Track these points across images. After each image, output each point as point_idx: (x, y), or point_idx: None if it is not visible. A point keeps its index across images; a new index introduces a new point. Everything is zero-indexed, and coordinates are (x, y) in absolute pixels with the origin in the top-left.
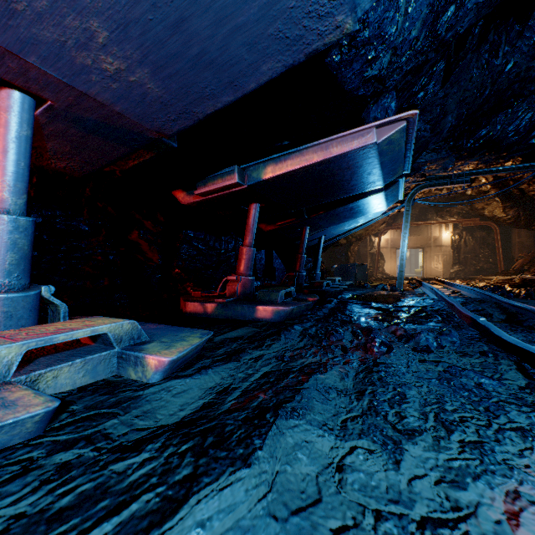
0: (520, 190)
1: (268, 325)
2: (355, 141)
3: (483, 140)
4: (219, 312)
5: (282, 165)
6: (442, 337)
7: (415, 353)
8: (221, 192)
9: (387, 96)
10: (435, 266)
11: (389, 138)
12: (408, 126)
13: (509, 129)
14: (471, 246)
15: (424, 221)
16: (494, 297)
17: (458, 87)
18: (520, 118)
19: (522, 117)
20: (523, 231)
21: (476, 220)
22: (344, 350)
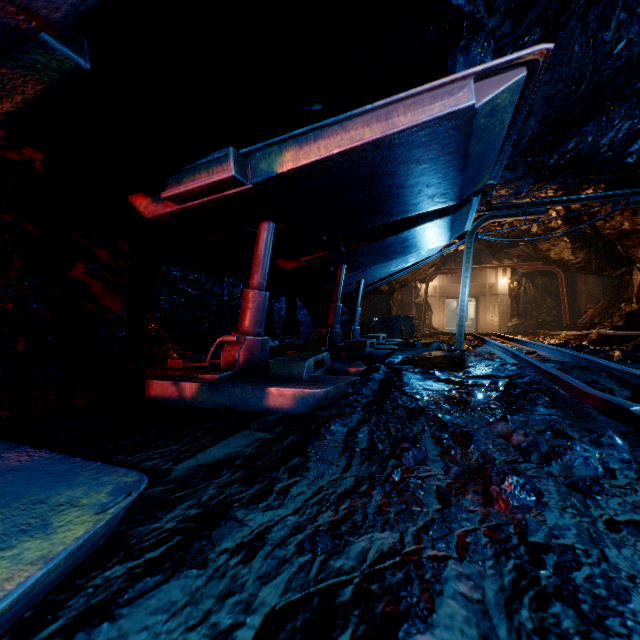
0: (593, 227)
1: (287, 422)
2: (438, 104)
3: (570, 156)
4: (204, 397)
5: (311, 149)
6: (603, 450)
7: (581, 497)
8: (207, 197)
9: (481, 43)
10: (491, 318)
11: (495, 101)
12: (525, 83)
13: (602, 143)
14: (531, 295)
15: (479, 265)
16: (597, 361)
17: (551, 73)
18: (616, 128)
19: (618, 127)
20: (591, 278)
21: (538, 264)
22: (445, 501)
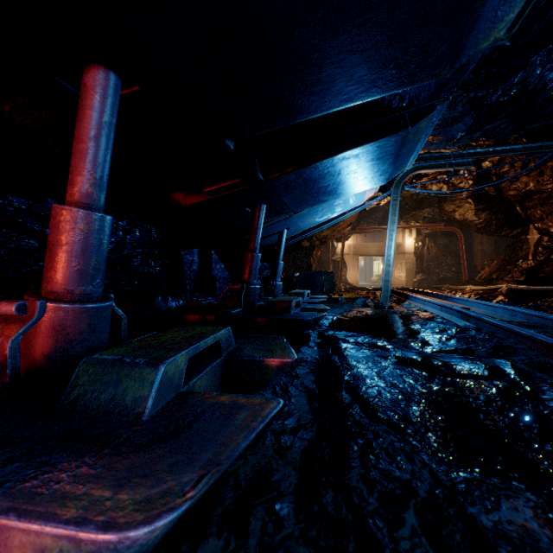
0: (497, 189)
1: None
2: None
3: (516, 91)
4: None
5: None
6: None
7: None
8: None
9: None
10: (399, 274)
11: None
12: None
13: (549, 78)
14: (434, 253)
15: None
16: None
17: None
18: None
19: None
20: (485, 239)
21: (441, 225)
22: None
